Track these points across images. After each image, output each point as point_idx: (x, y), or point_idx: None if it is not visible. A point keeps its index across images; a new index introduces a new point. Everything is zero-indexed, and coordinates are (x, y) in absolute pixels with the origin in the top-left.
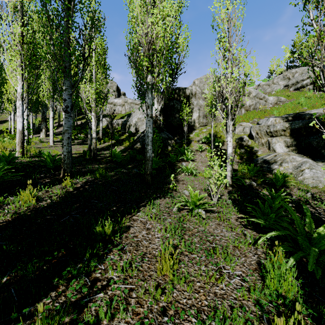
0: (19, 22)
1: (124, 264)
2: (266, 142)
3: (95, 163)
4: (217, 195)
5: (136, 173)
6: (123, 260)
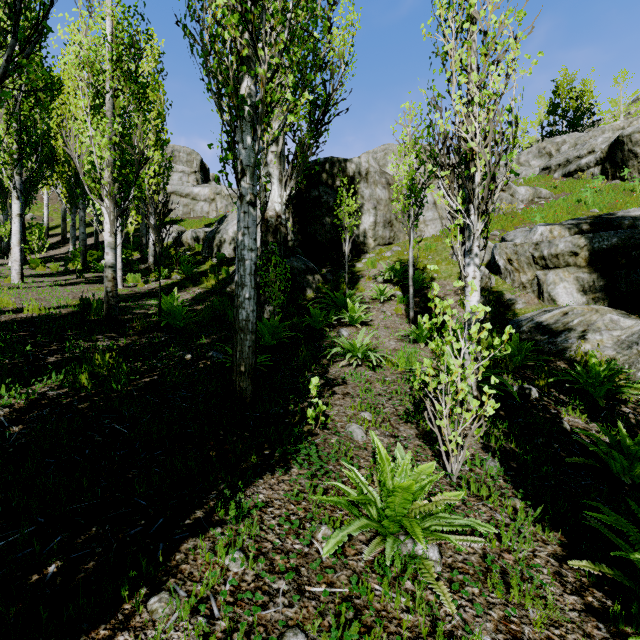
0: None
1: None
2: (532, 281)
3: (107, 333)
4: (462, 454)
5: (216, 364)
6: None
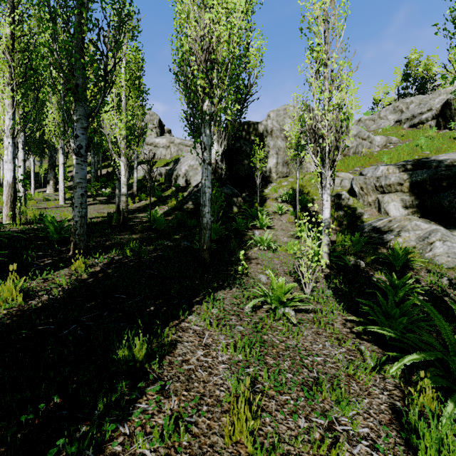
0: (7, 17)
1: (165, 427)
2: (375, 201)
3: (125, 232)
4: (311, 284)
5: (186, 248)
6: (164, 412)
